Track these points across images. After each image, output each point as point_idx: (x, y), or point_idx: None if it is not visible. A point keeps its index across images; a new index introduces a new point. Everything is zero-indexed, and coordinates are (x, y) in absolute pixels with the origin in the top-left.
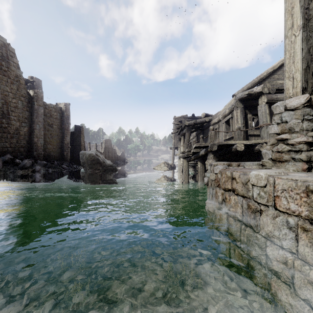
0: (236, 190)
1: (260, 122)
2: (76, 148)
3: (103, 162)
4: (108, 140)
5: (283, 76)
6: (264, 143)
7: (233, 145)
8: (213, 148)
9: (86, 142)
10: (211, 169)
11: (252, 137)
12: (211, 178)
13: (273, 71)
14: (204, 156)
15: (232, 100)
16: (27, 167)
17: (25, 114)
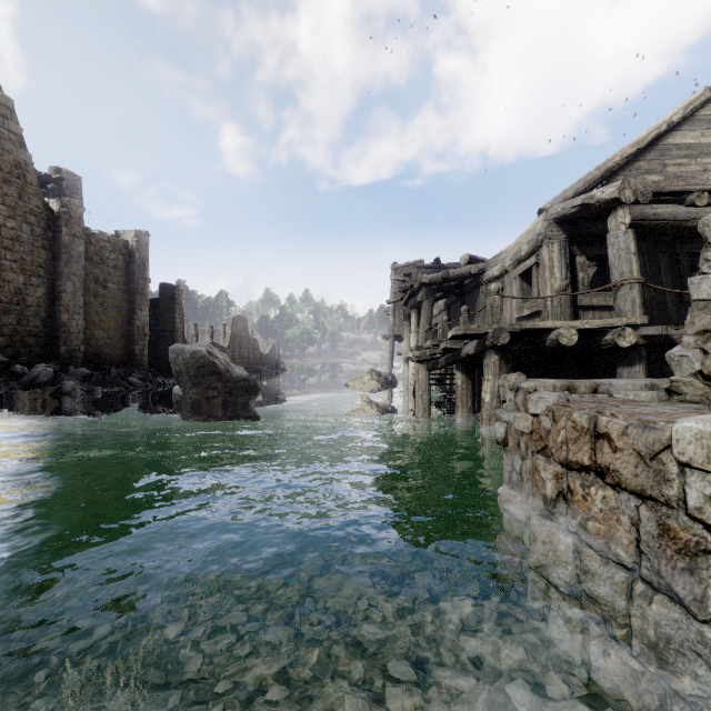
0: (614, 474)
1: (615, 274)
2: (164, 338)
3: (227, 371)
4: (239, 319)
5: (661, 163)
6: (627, 327)
7: (547, 330)
8: (501, 340)
9: (188, 323)
10: (517, 402)
11: (587, 311)
12: (518, 428)
13: (636, 153)
14: (471, 359)
15: (538, 221)
16: (42, 382)
17: (38, 255)
